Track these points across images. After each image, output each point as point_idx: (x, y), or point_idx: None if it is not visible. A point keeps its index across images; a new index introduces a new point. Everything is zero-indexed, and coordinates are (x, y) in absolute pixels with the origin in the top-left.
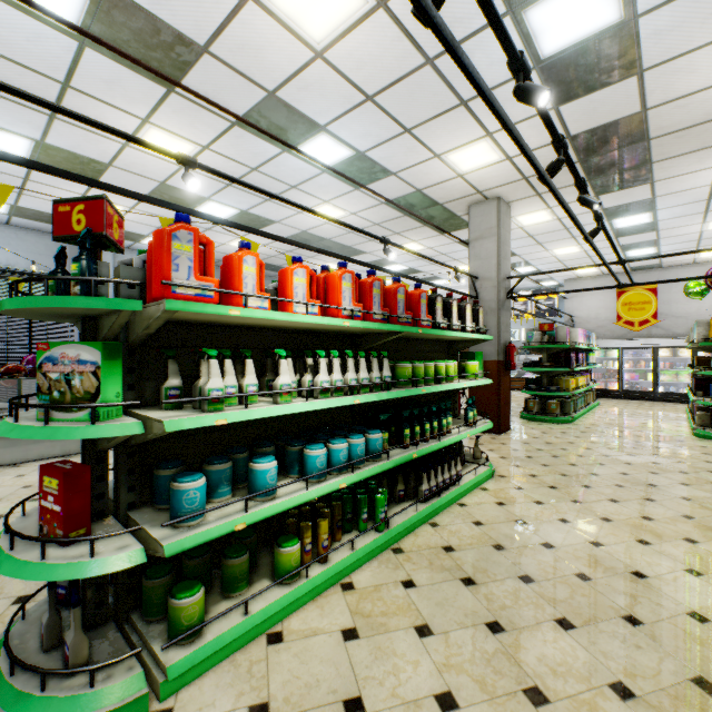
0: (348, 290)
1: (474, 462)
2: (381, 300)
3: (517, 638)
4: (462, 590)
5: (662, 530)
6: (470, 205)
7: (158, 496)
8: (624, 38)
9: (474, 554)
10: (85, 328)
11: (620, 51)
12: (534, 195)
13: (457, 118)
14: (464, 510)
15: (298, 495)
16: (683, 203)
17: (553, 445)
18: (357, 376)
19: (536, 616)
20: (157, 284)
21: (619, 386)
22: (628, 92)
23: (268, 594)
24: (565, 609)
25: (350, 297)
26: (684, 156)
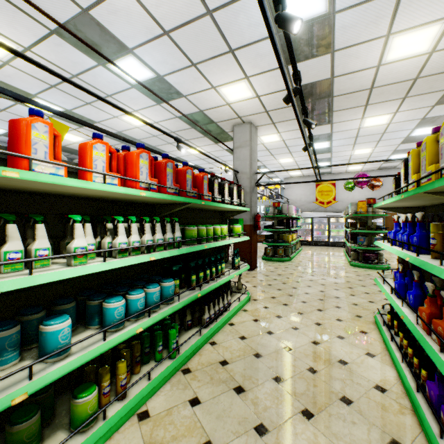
0: (145, 167)
1: (238, 292)
2: (173, 178)
3: (278, 436)
4: (235, 399)
5: (348, 327)
6: (233, 125)
7: None
8: (327, 26)
9: (242, 364)
10: None
11: (324, 35)
12: (271, 123)
13: (227, 61)
14: (233, 328)
15: (94, 348)
16: (345, 137)
17: (282, 276)
18: (153, 237)
19: (288, 412)
20: None
21: (311, 238)
22: (325, 64)
23: None
24: (306, 400)
25: (147, 173)
26: (348, 110)
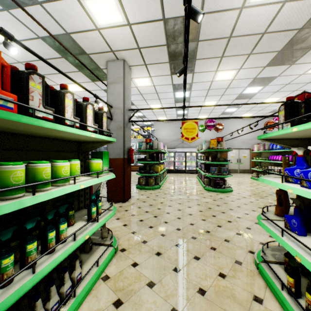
0: None
1: (101, 243)
2: None
3: None
4: None
5: (237, 290)
6: (107, 61)
7: None
8: None
9: None
10: None
11: None
12: (143, 64)
13: None
14: None
15: None
16: (201, 89)
17: (153, 206)
18: None
19: None
20: None
21: (173, 168)
22: None
23: None
24: None
25: None
26: (208, 59)
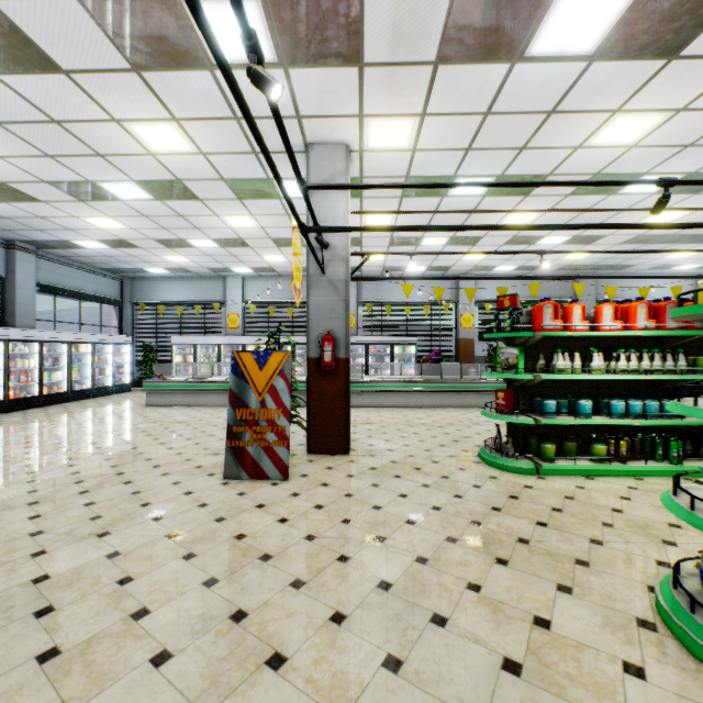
0: (642, 313)
1: None
2: None
3: None
4: None
5: None
6: None
7: (534, 409)
8: None
9: None
10: (507, 342)
11: None
12: None
13: None
14: None
15: (603, 420)
16: None
17: None
18: (651, 364)
19: None
20: (537, 325)
21: None
22: None
23: (586, 463)
24: None
25: (644, 317)
26: None
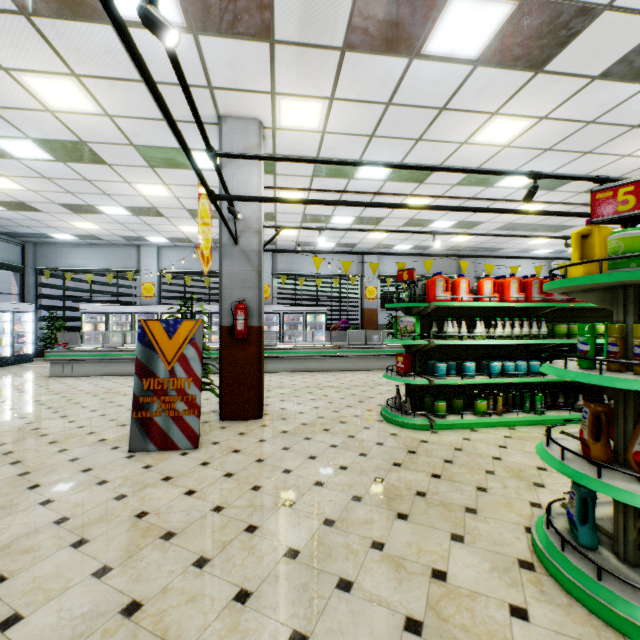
0: (514, 288)
1: None
2: (538, 290)
3: None
4: None
5: None
6: None
7: (428, 371)
8: None
9: None
10: (406, 311)
11: None
12: None
13: (634, 134)
14: None
15: (485, 379)
16: None
17: None
18: (521, 330)
19: None
20: (431, 297)
21: None
22: None
23: (471, 417)
24: None
25: (516, 291)
26: None
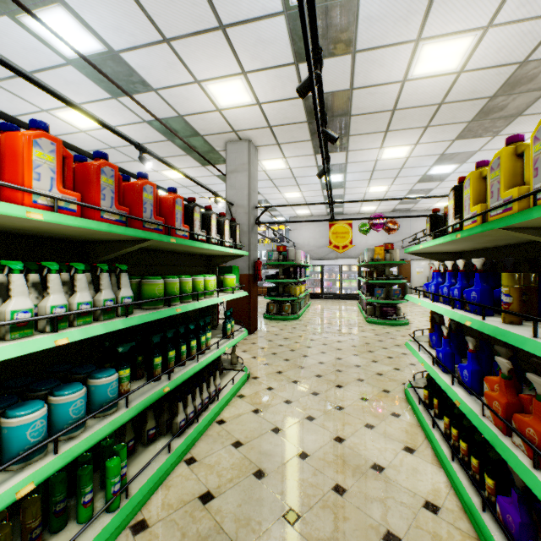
0: (48, 166)
1: (232, 368)
2: (115, 195)
3: None
4: None
5: (376, 408)
6: (226, 142)
7: None
8: (349, 12)
9: (235, 496)
10: None
11: (345, 25)
12: (275, 144)
13: (216, 43)
14: (223, 428)
15: None
16: (360, 170)
17: (290, 340)
18: (70, 300)
19: None
20: None
21: (321, 290)
22: (344, 68)
23: None
24: None
25: (54, 178)
26: (367, 135)
